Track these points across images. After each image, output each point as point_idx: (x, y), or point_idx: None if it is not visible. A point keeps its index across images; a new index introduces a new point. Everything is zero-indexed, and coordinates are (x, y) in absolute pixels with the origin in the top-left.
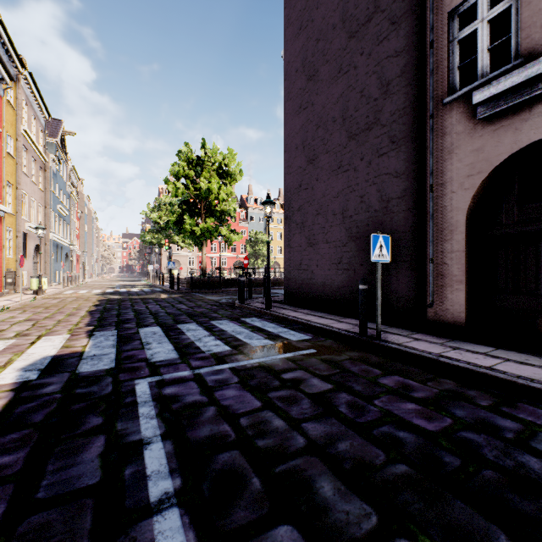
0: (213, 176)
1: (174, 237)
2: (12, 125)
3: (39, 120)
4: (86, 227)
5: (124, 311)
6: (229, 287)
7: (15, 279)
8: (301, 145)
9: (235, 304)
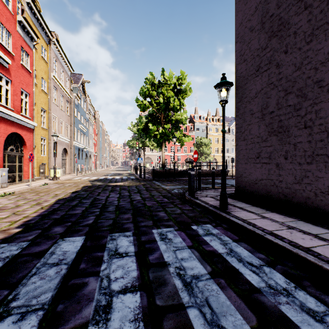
0: (169, 94)
1: (146, 142)
2: (45, 73)
3: (66, 72)
4: (101, 139)
5: (85, 201)
6: (181, 176)
7: (45, 170)
8: (258, 23)
9: (185, 196)
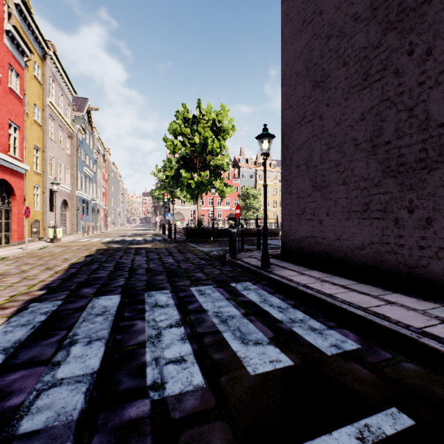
0: (207, 132)
1: (176, 193)
2: (39, 98)
3: (66, 96)
4: (112, 187)
5: (106, 264)
6: (222, 237)
7: (39, 229)
8: (303, 69)
9: (225, 258)
